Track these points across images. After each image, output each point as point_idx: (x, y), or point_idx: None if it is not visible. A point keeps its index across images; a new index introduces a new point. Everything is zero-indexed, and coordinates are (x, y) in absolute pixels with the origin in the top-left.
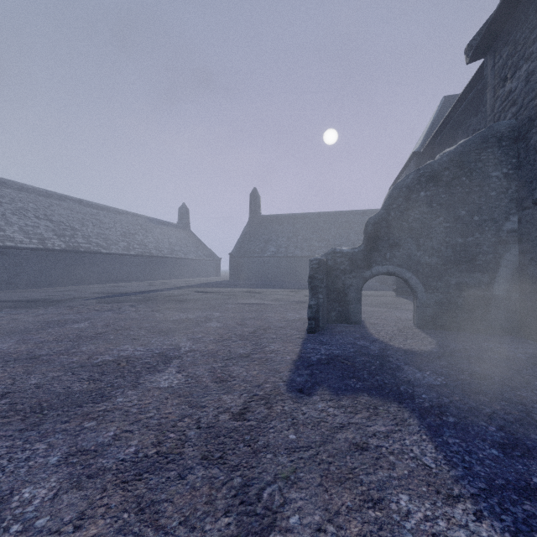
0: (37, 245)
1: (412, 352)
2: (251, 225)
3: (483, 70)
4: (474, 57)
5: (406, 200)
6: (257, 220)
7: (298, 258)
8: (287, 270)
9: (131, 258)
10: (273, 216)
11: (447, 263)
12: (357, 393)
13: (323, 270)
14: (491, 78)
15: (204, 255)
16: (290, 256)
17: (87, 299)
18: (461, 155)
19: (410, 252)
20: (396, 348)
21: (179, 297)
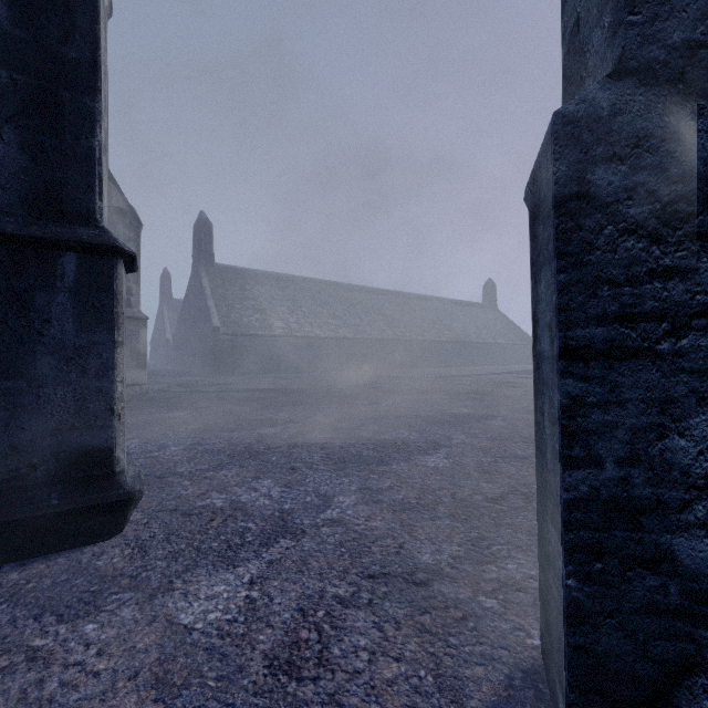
0: (378, 336)
1: None
2: None
3: None
4: None
5: None
6: None
7: None
8: None
9: (442, 344)
10: None
11: None
12: None
13: None
14: None
15: (515, 338)
16: None
17: (431, 378)
18: None
19: None
20: None
21: (503, 380)
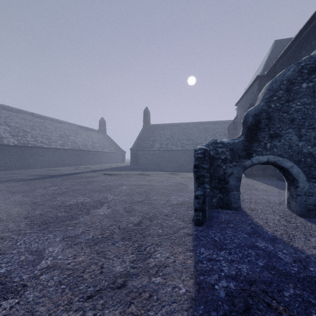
0: None
1: None
2: (144, 130)
3: None
4: None
5: (287, 92)
6: (148, 127)
7: (174, 151)
8: (167, 159)
9: (65, 151)
10: (158, 125)
11: None
12: None
13: (208, 160)
14: None
15: (114, 149)
16: (169, 150)
17: (19, 180)
18: None
19: (291, 142)
20: (313, 257)
21: (89, 179)
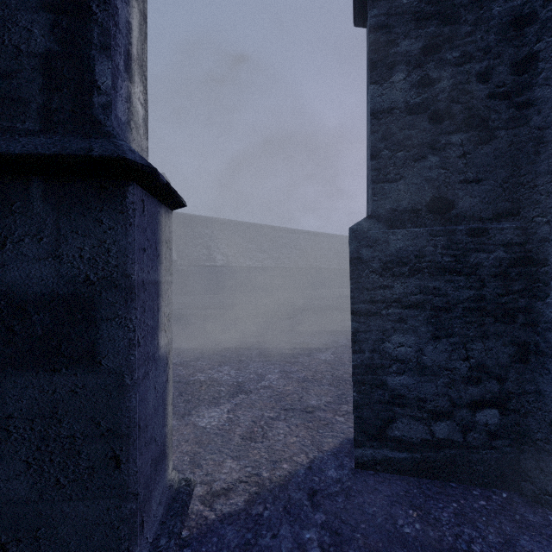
0: (294, 265)
1: None
2: None
3: None
4: None
5: None
6: None
7: None
8: None
9: (341, 271)
10: None
11: None
12: None
13: None
14: None
15: None
16: None
17: (332, 297)
18: None
19: None
20: None
21: None
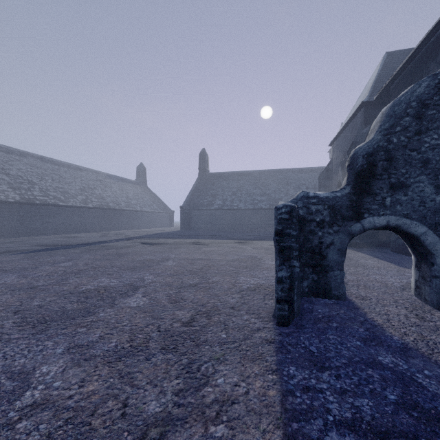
0: None
1: None
2: (200, 181)
3: None
4: None
5: (417, 120)
6: (205, 177)
7: (242, 211)
8: (232, 221)
9: (88, 210)
10: (219, 174)
11: None
12: None
13: (296, 222)
14: None
15: (159, 208)
16: (235, 208)
17: (18, 253)
18: None
19: (424, 196)
20: None
21: (121, 250)
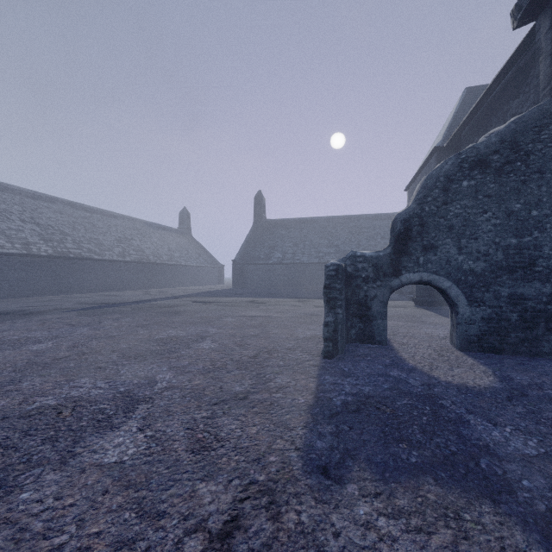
0: (20, 250)
1: (468, 390)
2: (255, 230)
3: (529, 41)
4: (524, 19)
5: (444, 192)
6: (262, 224)
7: (305, 265)
8: (294, 278)
9: (126, 264)
10: (278, 221)
11: (497, 269)
12: (416, 478)
13: (342, 278)
14: (546, 43)
15: (206, 262)
16: (297, 263)
17: (68, 310)
18: (514, 134)
19: (450, 256)
20: (444, 382)
21: (174, 308)
